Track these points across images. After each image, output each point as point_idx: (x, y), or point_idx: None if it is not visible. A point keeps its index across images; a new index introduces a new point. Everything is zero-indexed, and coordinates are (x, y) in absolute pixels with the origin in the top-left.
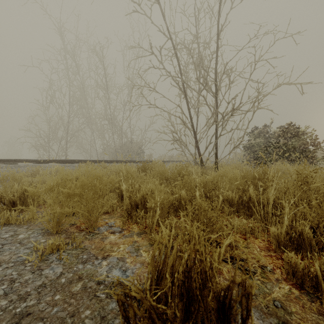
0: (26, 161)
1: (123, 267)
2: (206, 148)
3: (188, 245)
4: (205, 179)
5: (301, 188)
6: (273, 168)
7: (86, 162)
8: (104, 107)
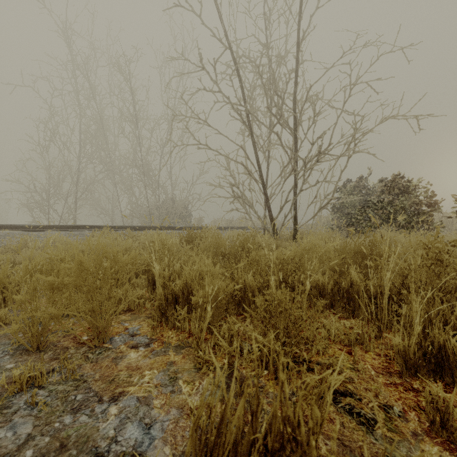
0: (8, 227)
1: (146, 417)
2: (280, 209)
3: (260, 368)
4: (283, 256)
5: (433, 269)
6: (386, 239)
7: (104, 229)
8: (132, 148)
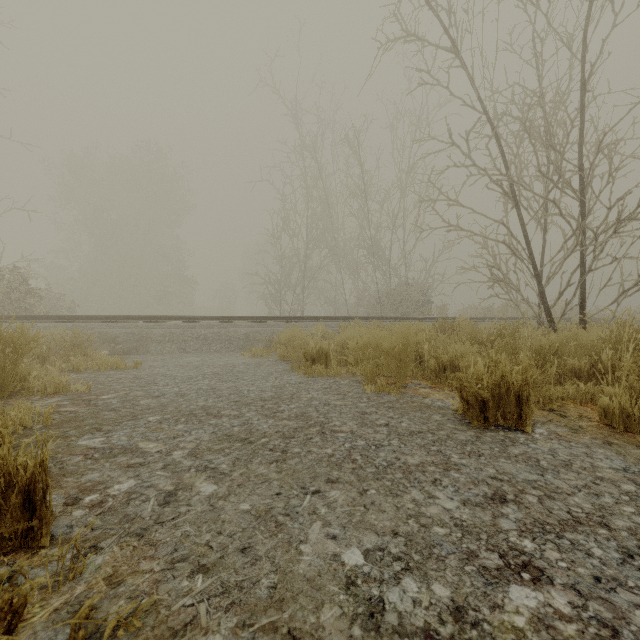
0: (272, 318)
1: (443, 402)
2: (559, 294)
3: None
4: (539, 343)
5: None
6: None
7: (342, 320)
8: (360, 227)
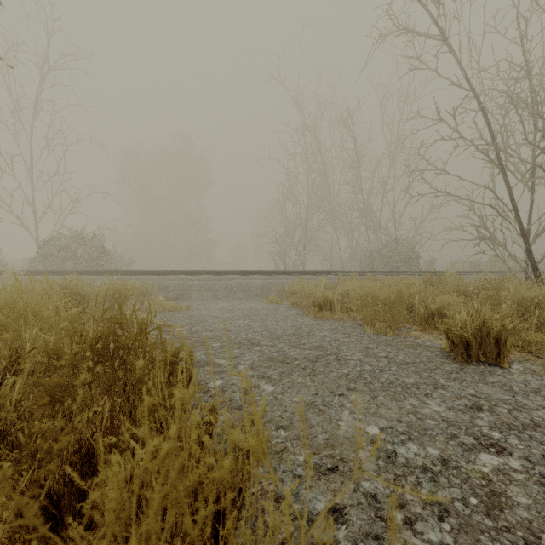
0: (281, 272)
1: (432, 342)
2: None
3: None
4: (522, 296)
5: None
6: None
7: (339, 273)
8: (353, 193)
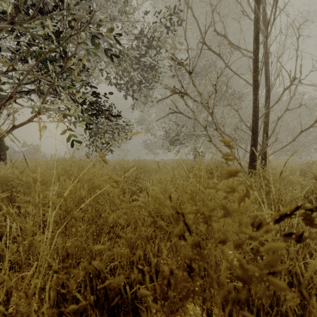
0: None
1: None
2: None
3: None
4: None
5: None
6: None
7: None
8: None
